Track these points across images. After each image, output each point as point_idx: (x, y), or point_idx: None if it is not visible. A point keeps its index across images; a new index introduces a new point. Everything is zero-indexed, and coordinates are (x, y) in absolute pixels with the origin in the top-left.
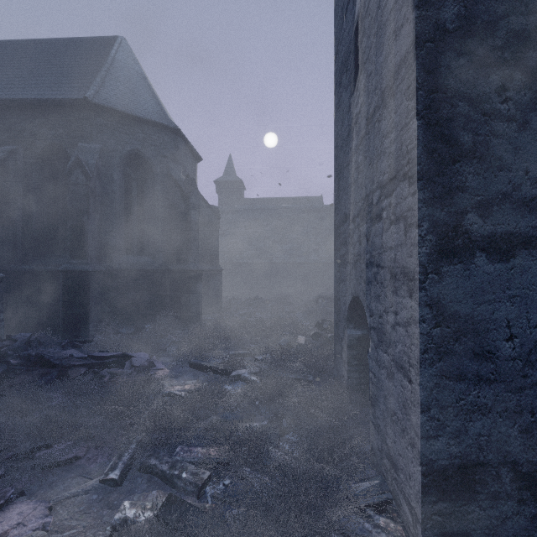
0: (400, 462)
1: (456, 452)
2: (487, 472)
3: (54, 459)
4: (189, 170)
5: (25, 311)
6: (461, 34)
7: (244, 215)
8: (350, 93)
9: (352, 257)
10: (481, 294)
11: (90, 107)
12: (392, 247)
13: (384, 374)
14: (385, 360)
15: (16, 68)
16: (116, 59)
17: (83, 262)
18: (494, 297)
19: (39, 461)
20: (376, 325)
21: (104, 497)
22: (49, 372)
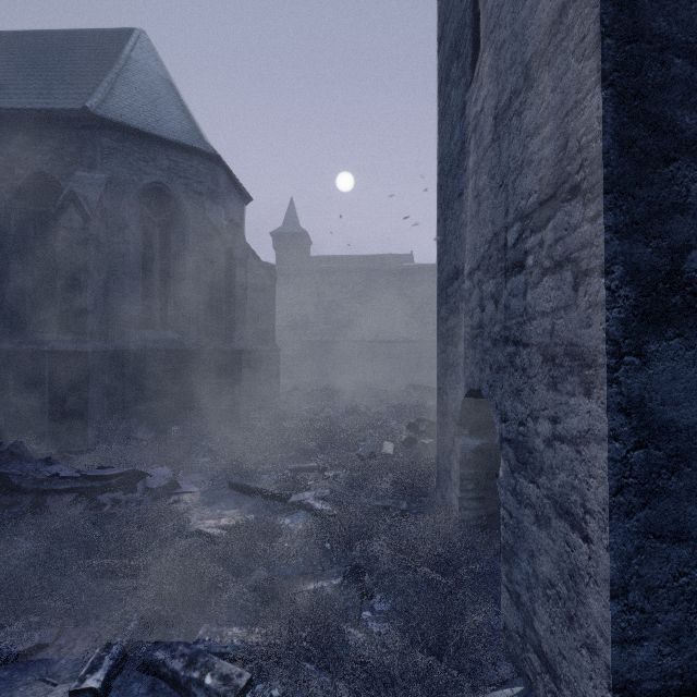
0: (564, 669)
1: (674, 668)
2: None
3: (1, 651)
4: (233, 214)
5: None
6: None
7: (310, 277)
8: (464, 87)
9: (469, 330)
10: None
11: (92, 122)
12: (546, 311)
13: (530, 516)
14: (532, 494)
15: None
16: (131, 59)
17: (79, 338)
18: None
19: None
20: (513, 435)
21: None
22: (18, 502)
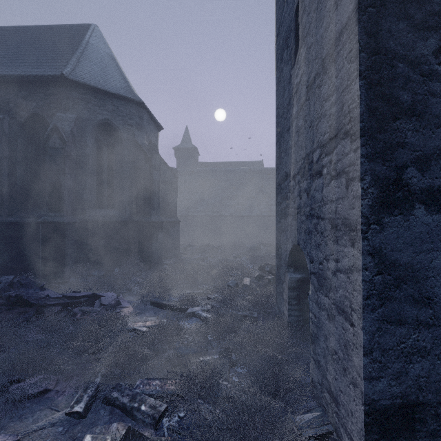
0: (341, 398)
1: (397, 393)
2: (426, 412)
3: (25, 392)
4: (151, 137)
5: (10, 257)
6: (400, 0)
7: (198, 176)
8: (290, 66)
9: (293, 210)
10: (420, 243)
11: (66, 83)
12: (333, 200)
13: (325, 316)
14: (326, 303)
15: (4, 49)
16: (89, 43)
17: (60, 214)
18: (432, 246)
19: (11, 395)
20: (316, 270)
21: (69, 430)
22: (27, 311)
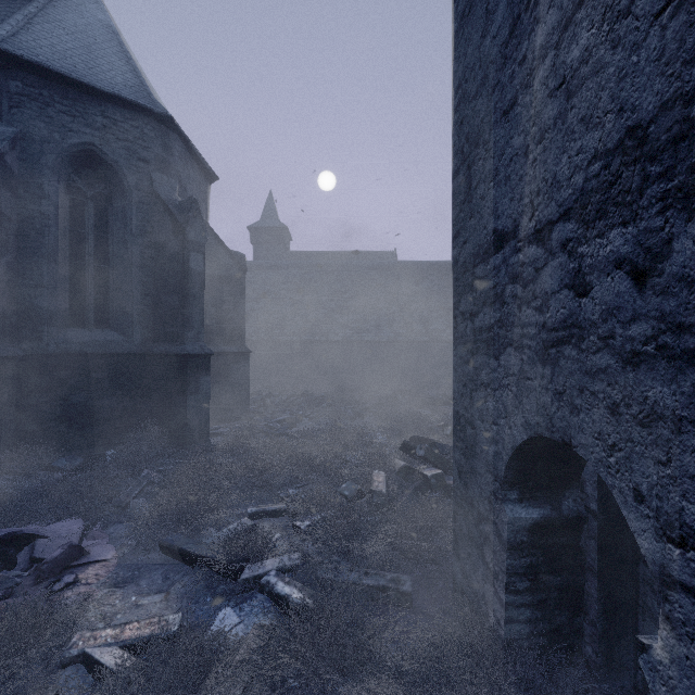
0: None
1: None
2: None
3: None
4: (193, 192)
5: None
6: None
7: (289, 273)
8: None
9: (533, 331)
10: None
11: None
12: None
13: None
14: None
15: None
16: None
17: None
18: None
19: None
20: None
21: None
22: None
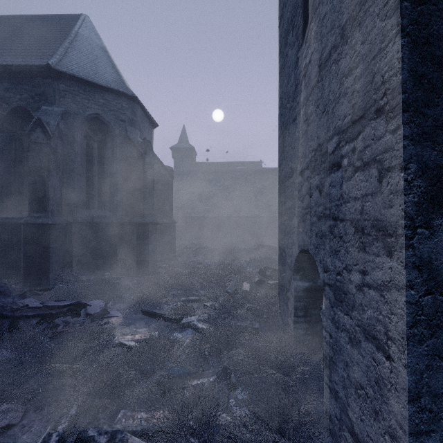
0: None
1: None
2: None
3: None
4: (146, 134)
5: None
6: None
7: (195, 176)
8: (297, 48)
9: (300, 210)
10: None
11: (52, 74)
12: (357, 197)
13: (345, 338)
14: (346, 323)
15: None
16: (79, 33)
17: (44, 215)
18: None
19: None
20: (332, 282)
21: None
22: (0, 324)
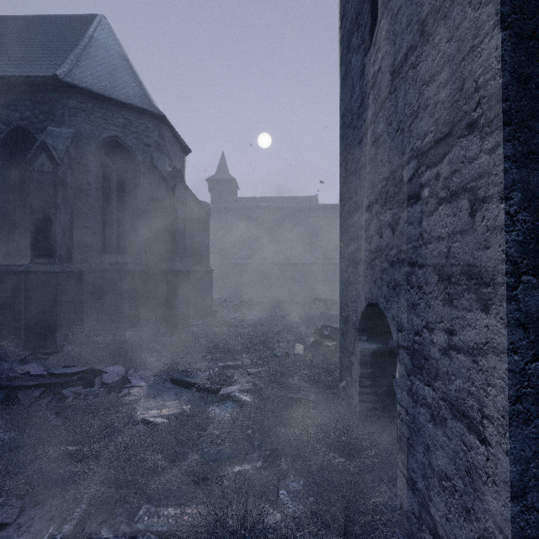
0: None
1: None
2: None
3: None
4: (176, 162)
5: None
6: None
7: (237, 214)
8: (363, 52)
9: (367, 254)
10: None
11: (61, 87)
12: (441, 236)
13: (426, 415)
14: (427, 395)
15: None
16: (94, 38)
17: (50, 261)
18: None
19: None
20: (409, 343)
21: None
22: None
